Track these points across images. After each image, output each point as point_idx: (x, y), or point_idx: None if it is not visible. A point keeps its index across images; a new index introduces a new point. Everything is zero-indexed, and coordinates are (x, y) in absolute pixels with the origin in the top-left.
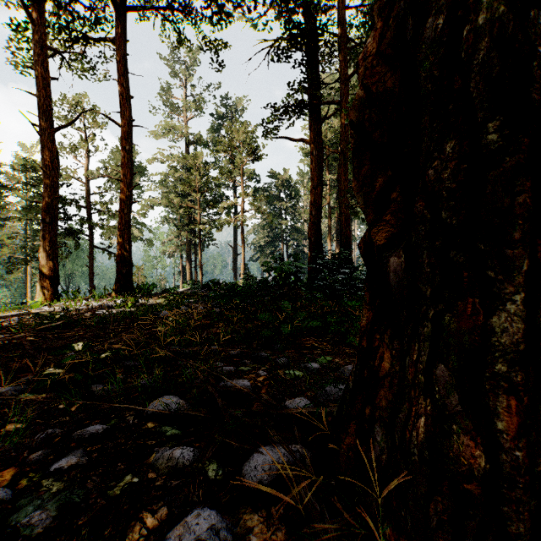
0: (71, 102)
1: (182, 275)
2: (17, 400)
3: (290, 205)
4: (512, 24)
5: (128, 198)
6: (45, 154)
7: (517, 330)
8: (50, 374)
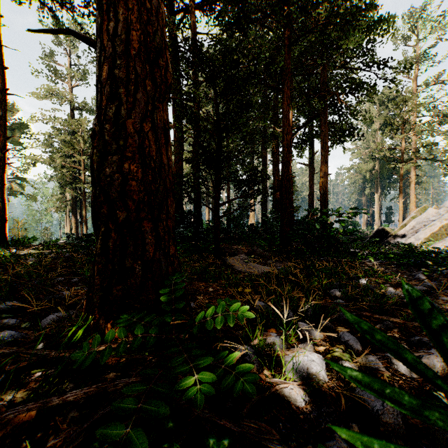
0: None
1: (68, 229)
2: None
3: None
4: (97, 163)
5: (1, 159)
6: None
7: (99, 247)
8: None
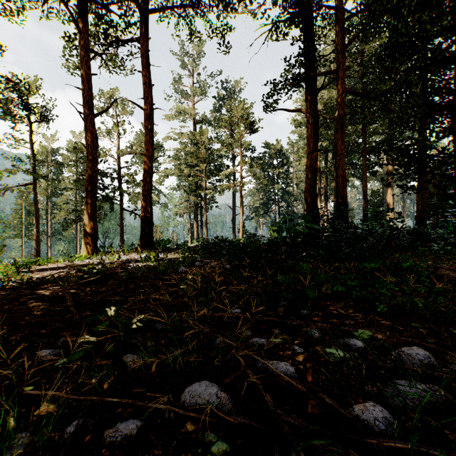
0: (107, 96)
1: (190, 232)
2: (54, 366)
3: (281, 171)
4: None
5: (149, 169)
6: (87, 135)
7: None
8: (84, 343)
